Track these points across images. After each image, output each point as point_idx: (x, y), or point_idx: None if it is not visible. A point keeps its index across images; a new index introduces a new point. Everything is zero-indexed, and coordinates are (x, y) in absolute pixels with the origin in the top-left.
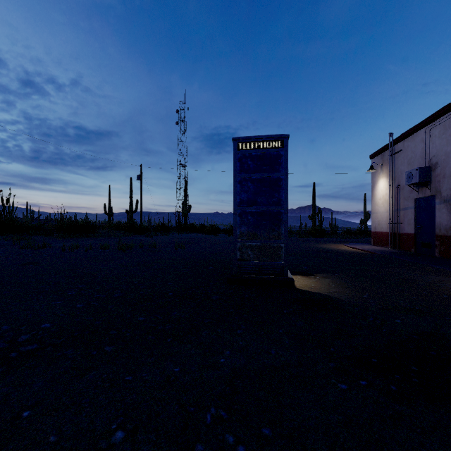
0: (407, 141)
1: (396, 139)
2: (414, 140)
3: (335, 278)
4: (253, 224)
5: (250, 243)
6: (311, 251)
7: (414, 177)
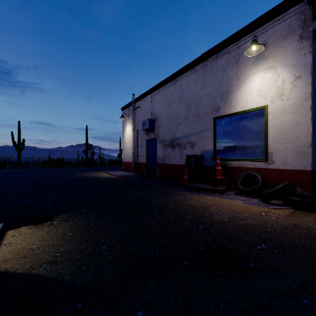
0: (142, 101)
1: (136, 99)
2: (146, 101)
3: (79, 218)
4: None
5: None
6: (73, 180)
7: (146, 124)
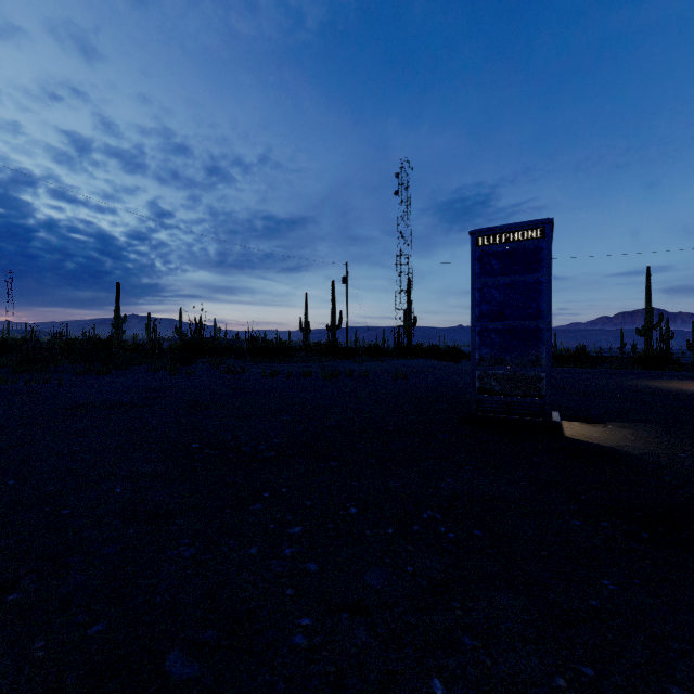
0: None
1: None
2: None
3: (642, 430)
4: (498, 345)
5: (494, 371)
6: (621, 390)
7: None
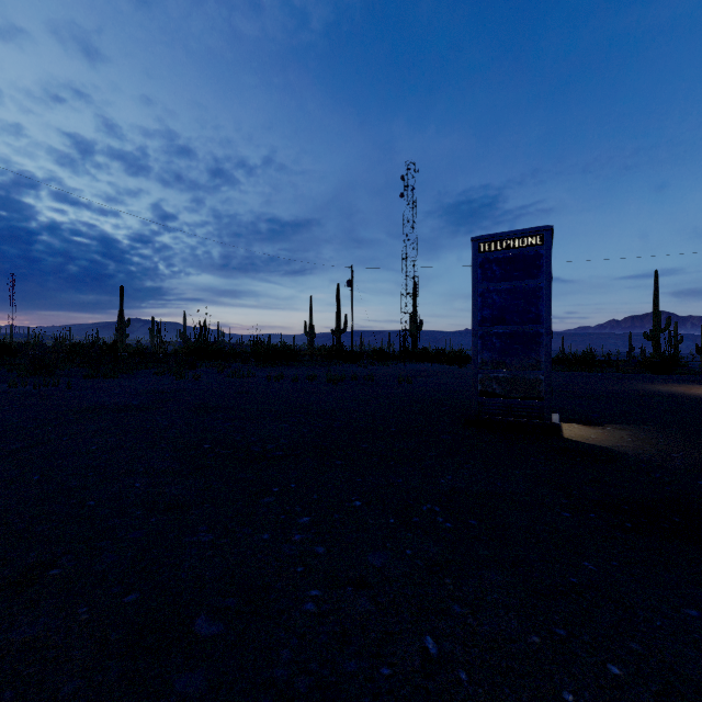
0: None
1: None
2: None
3: (640, 432)
4: (499, 349)
5: (495, 374)
6: (624, 394)
7: None
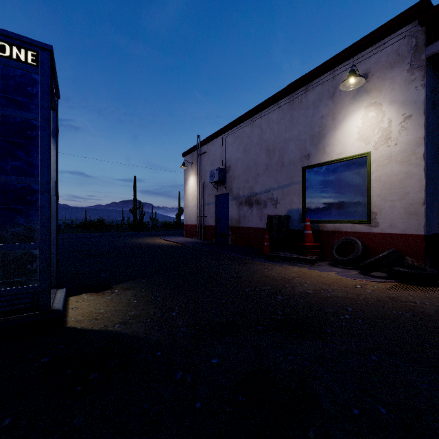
0: (210, 144)
1: (202, 142)
2: (215, 145)
3: (141, 287)
4: None
5: None
6: (124, 248)
7: (215, 176)
